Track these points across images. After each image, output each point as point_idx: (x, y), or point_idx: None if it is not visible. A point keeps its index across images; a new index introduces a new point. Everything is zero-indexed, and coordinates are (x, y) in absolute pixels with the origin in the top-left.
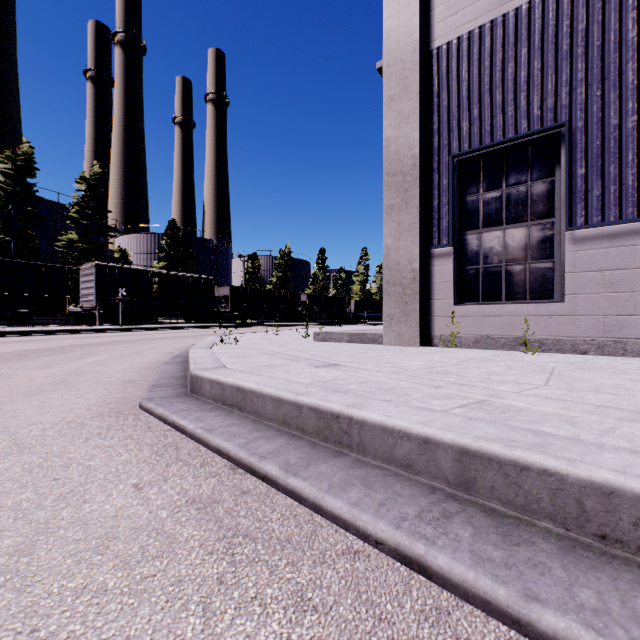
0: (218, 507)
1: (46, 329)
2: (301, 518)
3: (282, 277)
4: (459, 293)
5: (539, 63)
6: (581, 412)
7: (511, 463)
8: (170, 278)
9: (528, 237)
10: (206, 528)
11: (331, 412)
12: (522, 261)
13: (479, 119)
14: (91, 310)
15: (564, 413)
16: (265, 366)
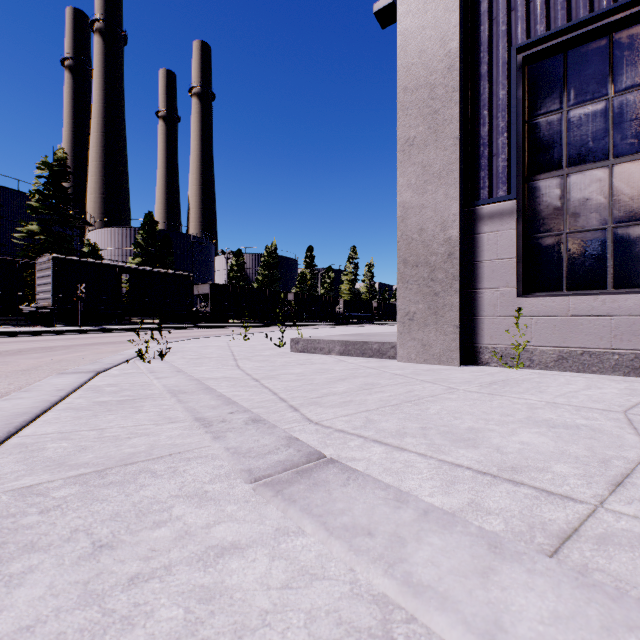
0: None
1: None
2: None
3: (268, 275)
4: (525, 277)
5: None
6: None
7: None
8: (143, 274)
9: None
10: None
11: None
12: None
13: None
14: (47, 309)
15: None
16: (88, 475)
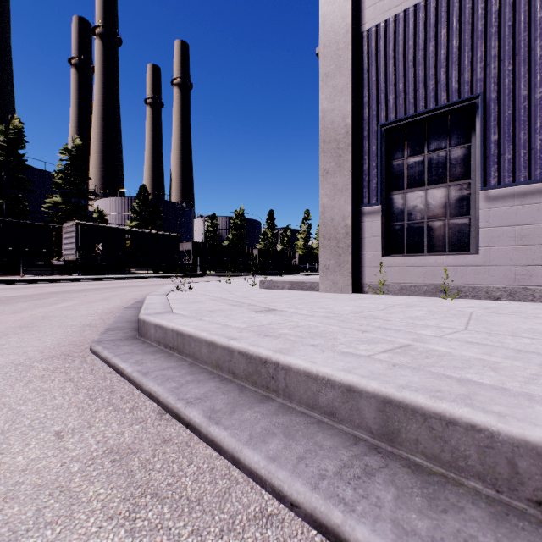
0: (134, 459)
1: (31, 278)
2: (217, 472)
3: (237, 234)
4: (386, 246)
5: (457, 42)
6: (503, 357)
7: (436, 416)
8: (141, 235)
9: (447, 196)
10: (115, 485)
11: (259, 357)
12: (442, 218)
13: (404, 92)
14: (72, 262)
15: (486, 358)
16: (209, 311)
